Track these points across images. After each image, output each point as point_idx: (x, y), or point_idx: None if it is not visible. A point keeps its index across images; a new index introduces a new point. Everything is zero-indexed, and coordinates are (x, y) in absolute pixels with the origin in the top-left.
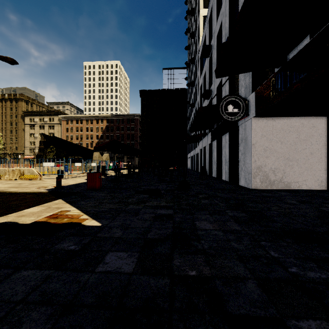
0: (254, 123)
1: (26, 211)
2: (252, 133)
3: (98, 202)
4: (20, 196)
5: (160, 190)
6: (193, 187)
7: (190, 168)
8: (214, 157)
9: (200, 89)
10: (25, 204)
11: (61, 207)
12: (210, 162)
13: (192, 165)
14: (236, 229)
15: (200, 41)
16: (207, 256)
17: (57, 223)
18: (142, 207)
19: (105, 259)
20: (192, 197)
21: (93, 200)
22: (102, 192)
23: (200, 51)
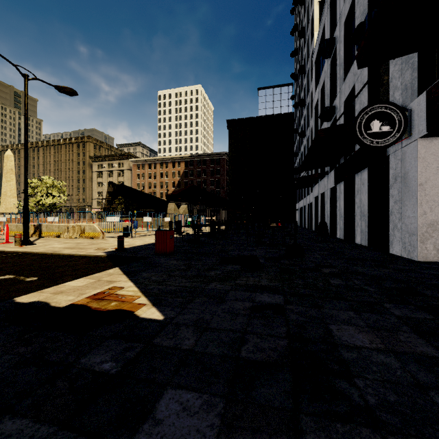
0: (422, 147)
1: (68, 285)
2: (419, 166)
3: (166, 274)
4: (72, 261)
5: (257, 259)
6: (309, 255)
7: (299, 225)
8: (340, 207)
9: (314, 109)
10: (73, 273)
11: (115, 280)
12: (332, 215)
13: (301, 221)
14: (425, 353)
15: (315, 39)
16: (385, 435)
17: (100, 310)
18: (230, 287)
19: (157, 408)
20: (312, 272)
21: (159, 271)
22: (173, 258)
23: (315, 53)
